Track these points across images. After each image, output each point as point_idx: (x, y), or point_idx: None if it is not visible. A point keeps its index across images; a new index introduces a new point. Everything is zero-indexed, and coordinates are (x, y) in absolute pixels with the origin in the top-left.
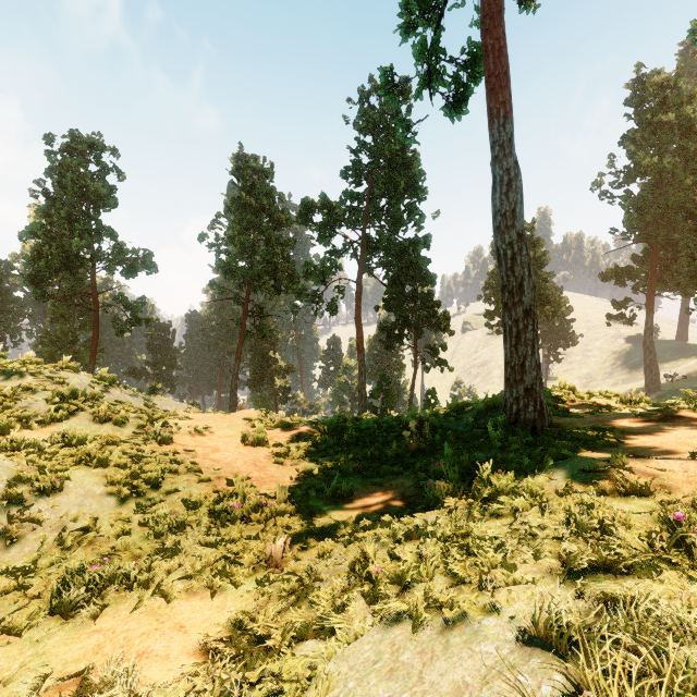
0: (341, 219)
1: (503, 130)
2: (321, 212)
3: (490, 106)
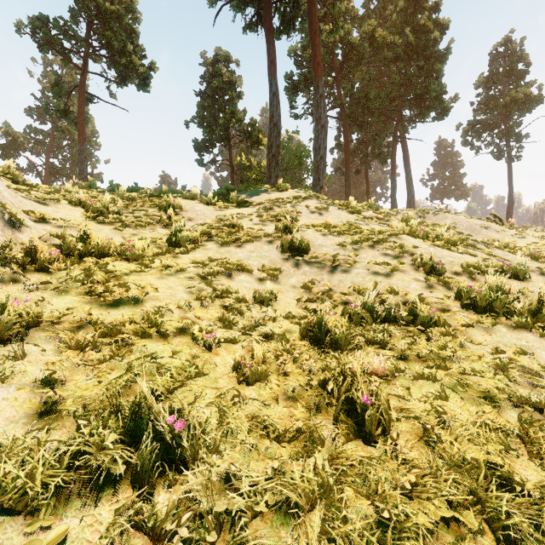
0: (25, 147)
1: (82, 147)
2: (5, 137)
3: (79, 139)
